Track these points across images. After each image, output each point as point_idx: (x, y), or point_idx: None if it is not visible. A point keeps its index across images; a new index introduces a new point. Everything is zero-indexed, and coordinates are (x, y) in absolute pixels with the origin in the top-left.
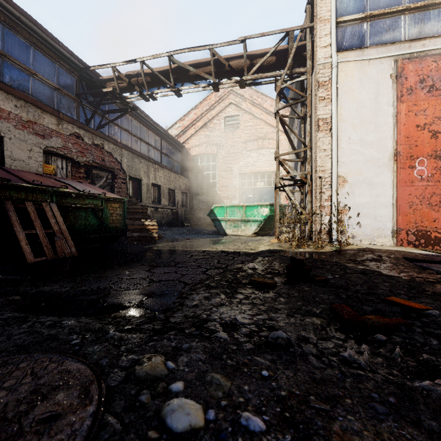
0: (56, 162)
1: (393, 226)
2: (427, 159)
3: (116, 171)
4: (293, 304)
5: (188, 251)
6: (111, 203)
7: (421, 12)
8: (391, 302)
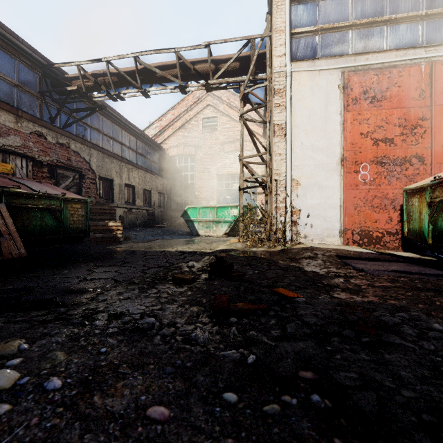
0: (15, 161)
1: (340, 226)
2: (370, 164)
3: (84, 171)
4: (193, 297)
5: (146, 252)
6: (71, 204)
7: (365, 29)
8: (276, 293)
